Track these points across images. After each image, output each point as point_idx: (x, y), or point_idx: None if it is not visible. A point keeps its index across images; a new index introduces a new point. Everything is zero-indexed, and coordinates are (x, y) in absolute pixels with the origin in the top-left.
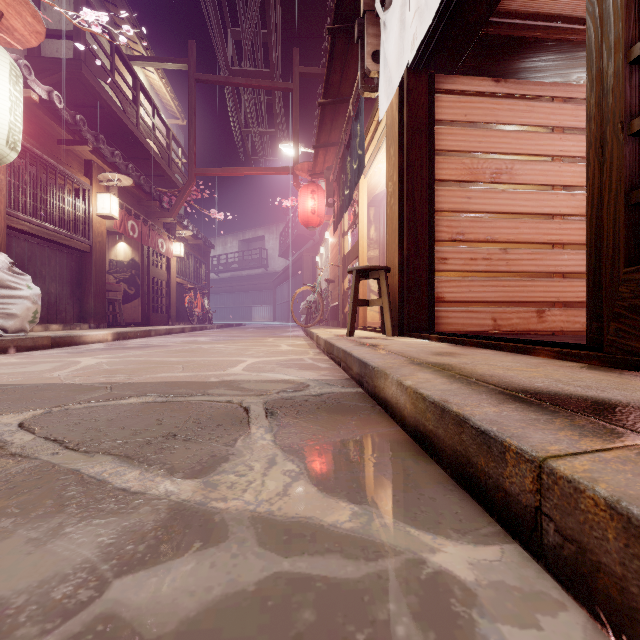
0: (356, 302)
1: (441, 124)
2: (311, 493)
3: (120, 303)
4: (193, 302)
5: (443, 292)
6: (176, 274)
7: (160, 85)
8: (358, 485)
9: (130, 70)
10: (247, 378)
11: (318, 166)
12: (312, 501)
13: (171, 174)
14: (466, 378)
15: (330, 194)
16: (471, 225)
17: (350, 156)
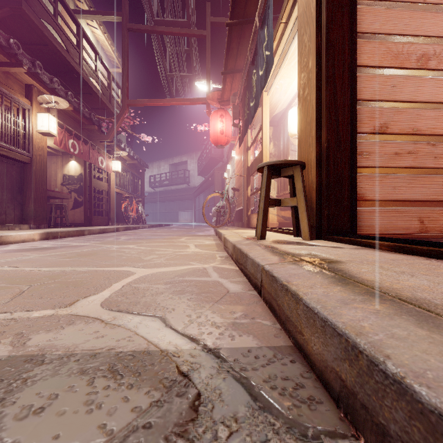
0: (268, 201)
1: (362, 3)
2: None
3: (66, 208)
4: (129, 207)
5: (364, 190)
6: (115, 186)
7: (104, 40)
8: None
9: (73, 18)
10: (76, 342)
11: (226, 93)
12: None
13: (111, 108)
14: None
15: (236, 116)
16: (395, 116)
17: (256, 68)
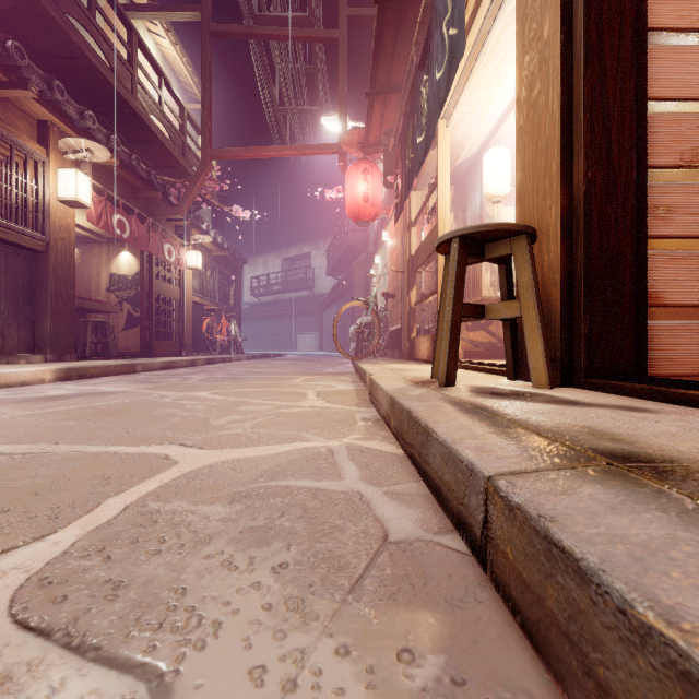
0: (459, 309)
1: None
2: None
3: (110, 327)
4: (215, 327)
5: (661, 285)
6: (193, 291)
7: (174, 56)
8: None
9: (121, 16)
10: None
11: (373, 132)
12: None
13: (186, 165)
14: None
15: (390, 169)
16: None
17: (427, 71)
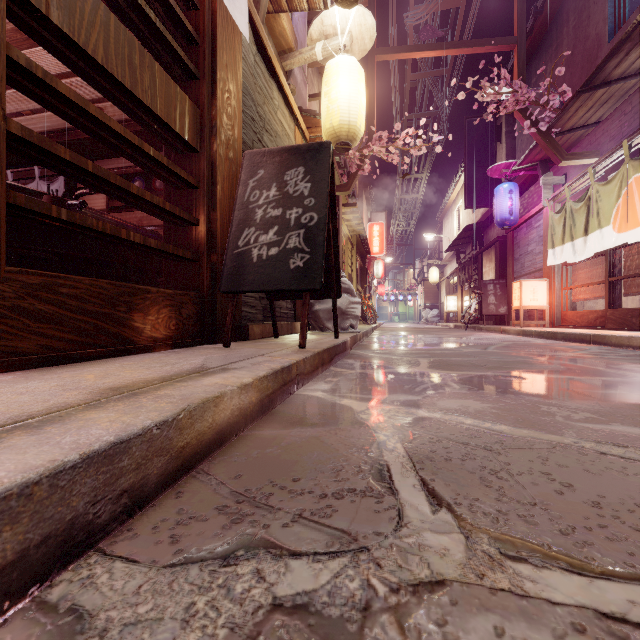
0: None
1: None
2: (356, 406)
3: None
4: None
5: None
6: None
7: None
8: (330, 406)
9: None
10: None
11: None
12: (356, 404)
13: None
14: (205, 372)
15: None
16: None
17: None
